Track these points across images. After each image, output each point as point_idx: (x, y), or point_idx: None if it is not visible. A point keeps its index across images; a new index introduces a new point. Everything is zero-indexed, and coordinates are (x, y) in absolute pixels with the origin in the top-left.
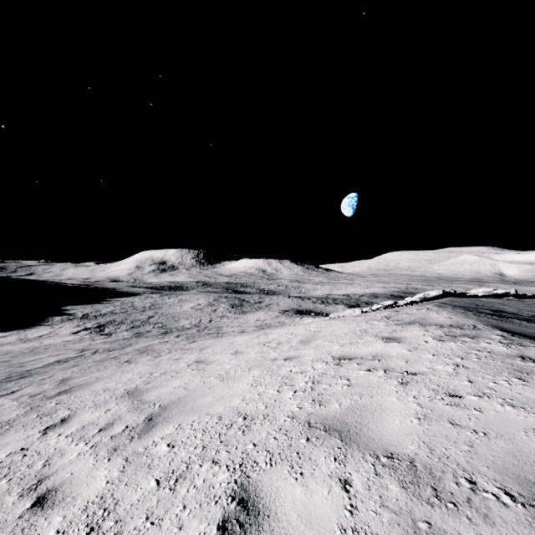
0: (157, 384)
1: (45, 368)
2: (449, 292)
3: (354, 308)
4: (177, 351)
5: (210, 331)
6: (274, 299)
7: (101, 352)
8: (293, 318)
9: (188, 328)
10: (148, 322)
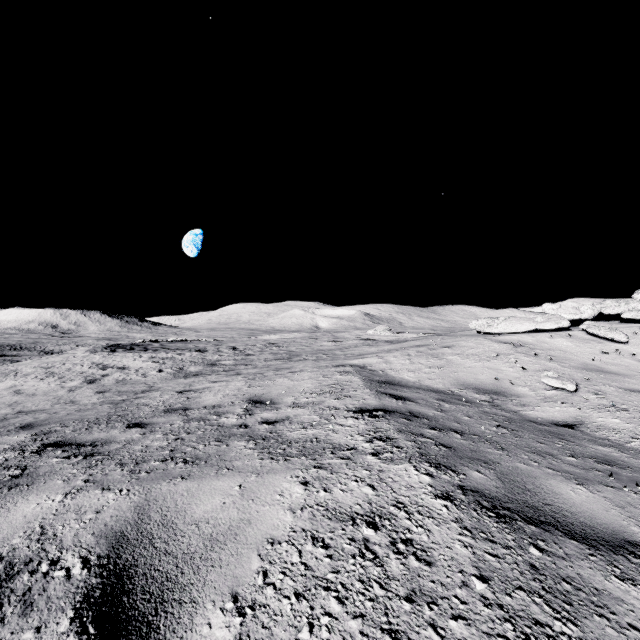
0: None
1: None
2: (152, 340)
3: None
4: None
5: None
6: None
7: None
8: None
9: None
10: None
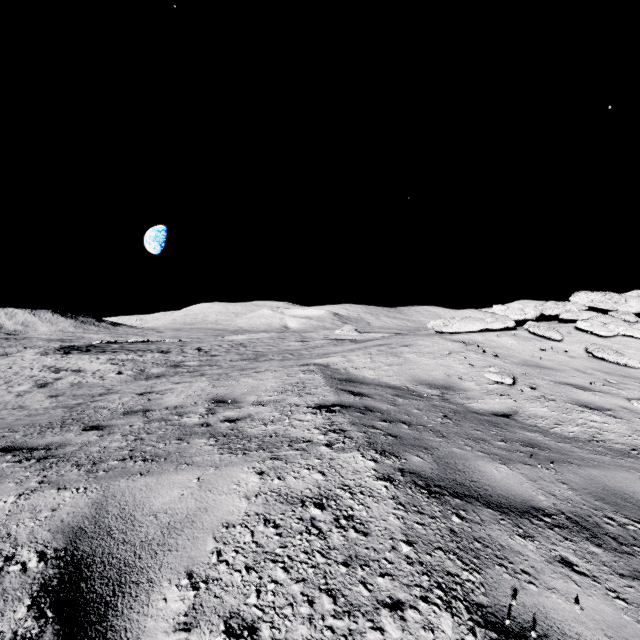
0: None
1: None
2: (111, 341)
3: None
4: None
5: None
6: None
7: None
8: None
9: None
10: None
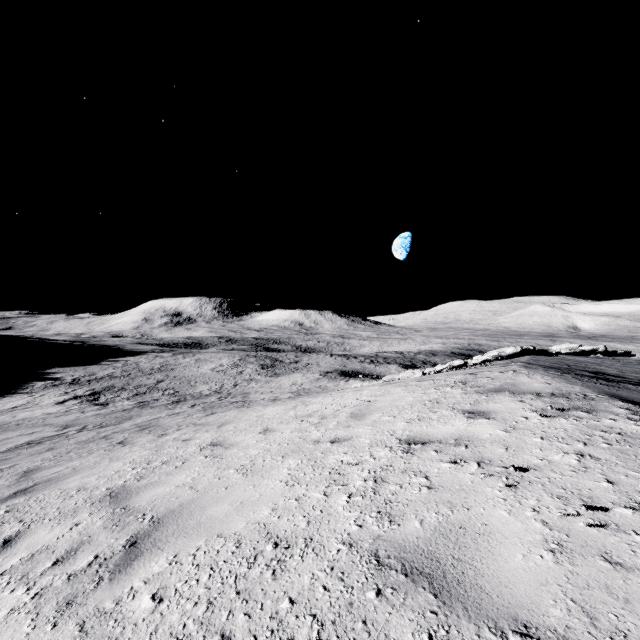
0: (154, 479)
1: (9, 453)
2: (527, 348)
3: (412, 370)
4: (189, 427)
5: (234, 399)
6: (314, 358)
7: (90, 429)
8: (337, 381)
9: (207, 396)
10: (156, 387)
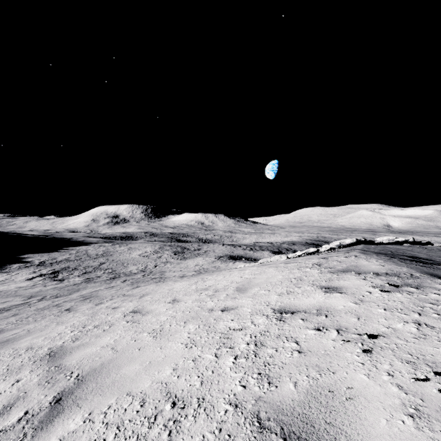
0: (85, 341)
1: None
2: (360, 240)
3: (280, 255)
4: (119, 298)
5: (154, 276)
6: (211, 247)
7: (47, 298)
8: (227, 262)
9: (135, 273)
10: (99, 268)
